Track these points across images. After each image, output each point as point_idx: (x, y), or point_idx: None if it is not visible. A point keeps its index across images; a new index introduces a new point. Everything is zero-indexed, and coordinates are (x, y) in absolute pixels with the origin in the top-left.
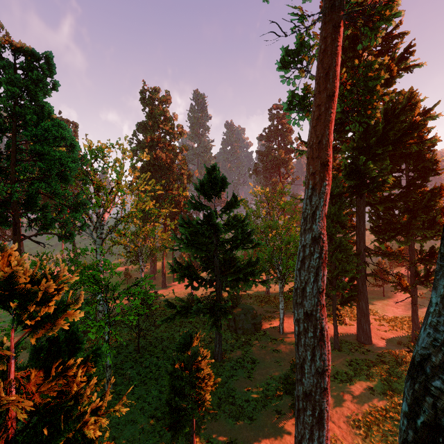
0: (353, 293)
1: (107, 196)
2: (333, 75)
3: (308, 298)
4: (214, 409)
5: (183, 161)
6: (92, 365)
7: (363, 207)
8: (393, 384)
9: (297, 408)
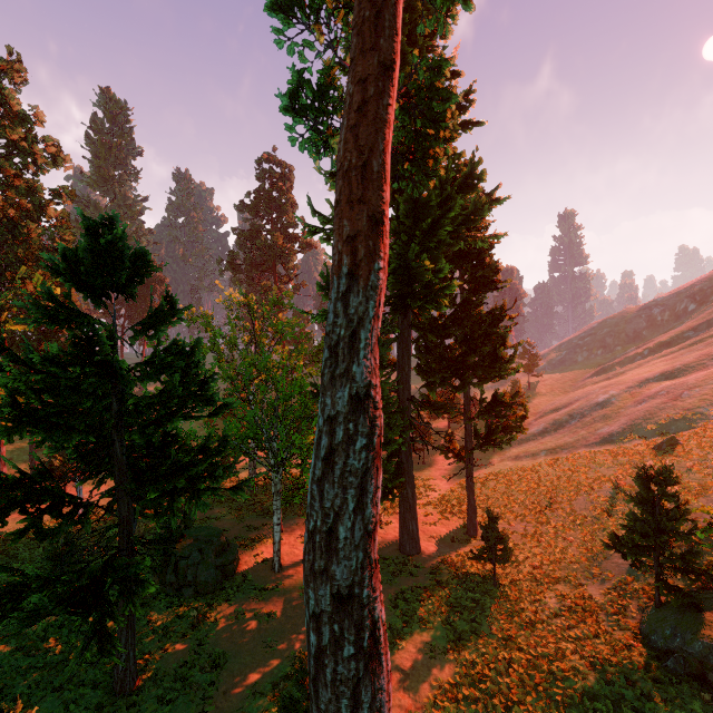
0: (399, 480)
1: None
2: (391, 23)
3: (342, 555)
4: None
5: (62, 223)
6: None
7: (409, 332)
8: (458, 625)
9: None
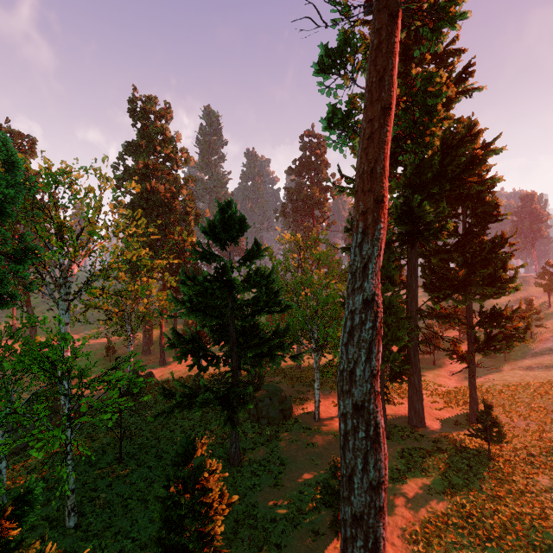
0: (405, 367)
1: (74, 240)
2: (389, 81)
3: (358, 384)
4: (229, 538)
5: (189, 197)
6: (15, 523)
7: (415, 258)
8: (453, 479)
9: (343, 538)
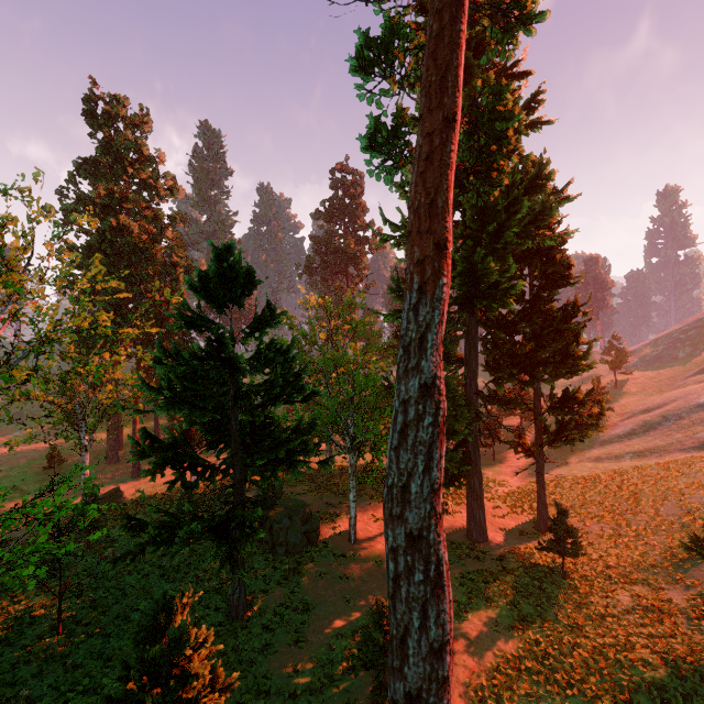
0: (465, 468)
1: None
2: (453, 83)
3: (414, 505)
4: None
5: (177, 242)
6: None
7: (476, 329)
8: (523, 607)
9: None
